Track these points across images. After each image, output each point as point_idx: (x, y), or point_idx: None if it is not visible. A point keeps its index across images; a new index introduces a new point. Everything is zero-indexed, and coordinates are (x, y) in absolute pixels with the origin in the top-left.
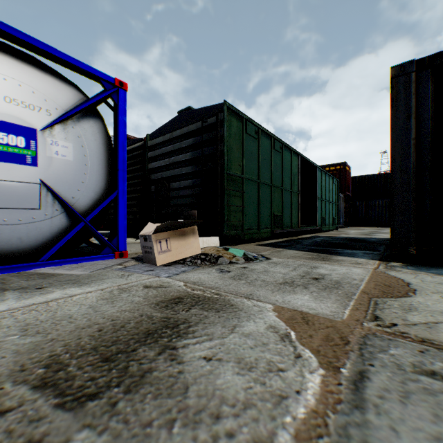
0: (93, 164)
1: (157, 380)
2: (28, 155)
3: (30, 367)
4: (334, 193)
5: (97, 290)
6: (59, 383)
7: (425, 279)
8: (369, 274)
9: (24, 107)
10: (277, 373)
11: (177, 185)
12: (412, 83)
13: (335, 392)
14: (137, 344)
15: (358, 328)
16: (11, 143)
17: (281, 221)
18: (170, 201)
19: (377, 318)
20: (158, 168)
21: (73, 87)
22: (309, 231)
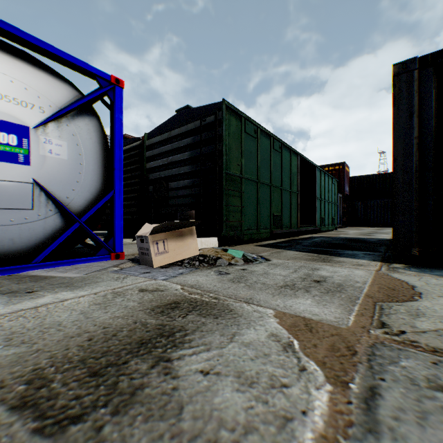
0: (89, 163)
1: (149, 398)
2: (20, 153)
3: (10, 384)
4: (333, 193)
5: (91, 294)
6: (40, 402)
7: (429, 281)
8: (372, 276)
9: (16, 104)
10: (280, 389)
11: (175, 184)
12: (414, 81)
13: (345, 413)
14: (129, 355)
15: (365, 336)
16: (2, 141)
17: (280, 222)
18: (168, 201)
19: (384, 324)
20: (156, 168)
21: (67, 84)
22: (309, 231)
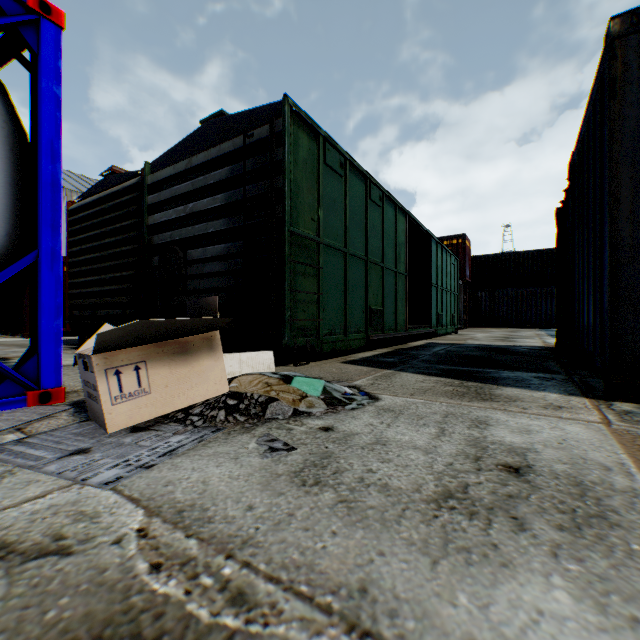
0: None
1: None
2: None
3: None
4: (453, 278)
5: None
6: None
7: None
8: (617, 443)
9: None
10: None
11: (199, 253)
12: None
13: None
14: None
15: None
16: None
17: (381, 320)
18: (187, 284)
19: None
20: (165, 224)
21: None
22: (421, 335)
